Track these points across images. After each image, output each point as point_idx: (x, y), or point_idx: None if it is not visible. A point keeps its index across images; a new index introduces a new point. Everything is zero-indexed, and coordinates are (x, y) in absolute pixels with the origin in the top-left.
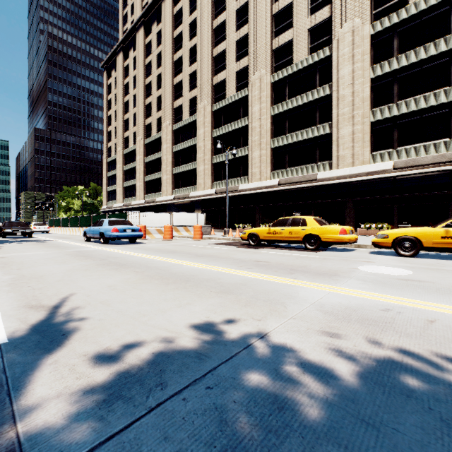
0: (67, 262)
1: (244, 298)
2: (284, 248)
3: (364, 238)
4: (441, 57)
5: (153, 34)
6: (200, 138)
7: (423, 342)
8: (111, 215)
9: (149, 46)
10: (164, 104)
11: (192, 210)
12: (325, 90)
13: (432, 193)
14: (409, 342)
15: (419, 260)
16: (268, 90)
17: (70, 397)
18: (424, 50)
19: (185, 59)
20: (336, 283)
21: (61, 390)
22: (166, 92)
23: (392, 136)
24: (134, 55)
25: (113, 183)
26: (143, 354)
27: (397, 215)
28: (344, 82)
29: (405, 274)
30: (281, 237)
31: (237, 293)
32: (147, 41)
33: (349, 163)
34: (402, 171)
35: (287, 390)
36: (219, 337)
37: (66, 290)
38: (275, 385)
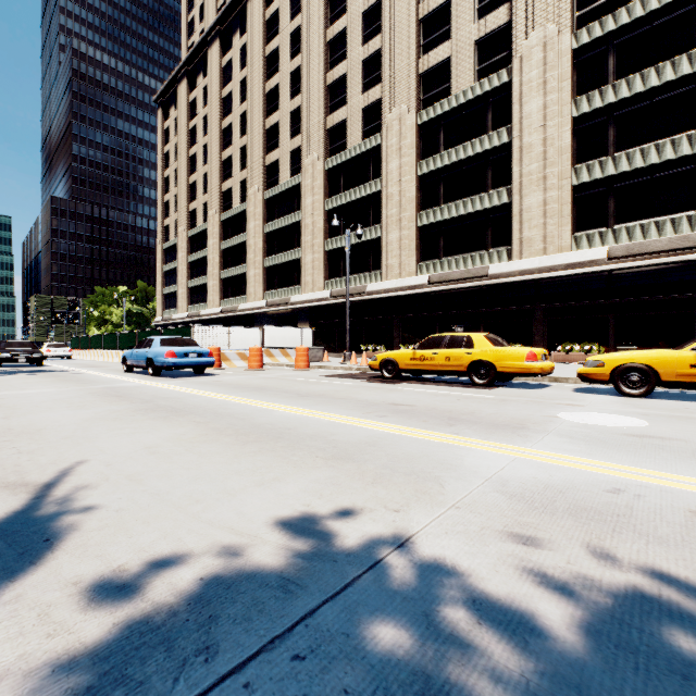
0: (88, 406)
1: (371, 469)
2: (438, 384)
3: (563, 367)
4: (683, 84)
5: (234, 50)
6: (307, 211)
7: (691, 554)
8: (167, 330)
9: (228, 69)
10: (251, 160)
11: (294, 324)
12: (501, 137)
13: (669, 297)
14: (665, 554)
15: (655, 402)
16: (412, 136)
17: (25, 680)
18: (655, 73)
19: (283, 89)
20: (525, 442)
21: (9, 665)
22: (254, 141)
23: (606, 208)
24: (205, 83)
25: (172, 281)
26: (183, 582)
27: (613, 331)
28: (530, 123)
29: (636, 426)
30: (433, 366)
31: (360, 460)
32: (224, 61)
33: (539, 250)
34: (621, 262)
35: (448, 664)
36: (324, 546)
37: (74, 455)
38: (426, 652)
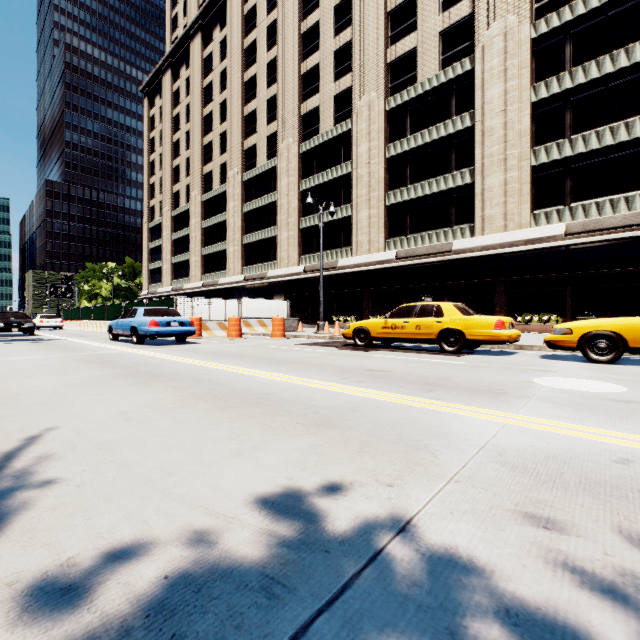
0: (69, 371)
1: (355, 436)
2: (409, 351)
3: (524, 336)
4: (636, 70)
5: (215, 43)
6: (283, 192)
7: None
8: (152, 302)
9: (209, 60)
10: (230, 144)
11: (271, 297)
12: (464, 121)
13: (623, 270)
14: None
15: (624, 368)
16: (380, 121)
17: None
18: (610, 60)
19: (260, 79)
20: (509, 407)
21: None
22: (233, 127)
23: (563, 187)
24: (187, 74)
25: (157, 258)
26: (143, 582)
27: (570, 303)
28: (492, 108)
29: (615, 391)
30: (404, 334)
31: (343, 426)
32: (206, 53)
33: (500, 227)
34: (578, 237)
35: None
36: (313, 531)
37: (45, 421)
38: None
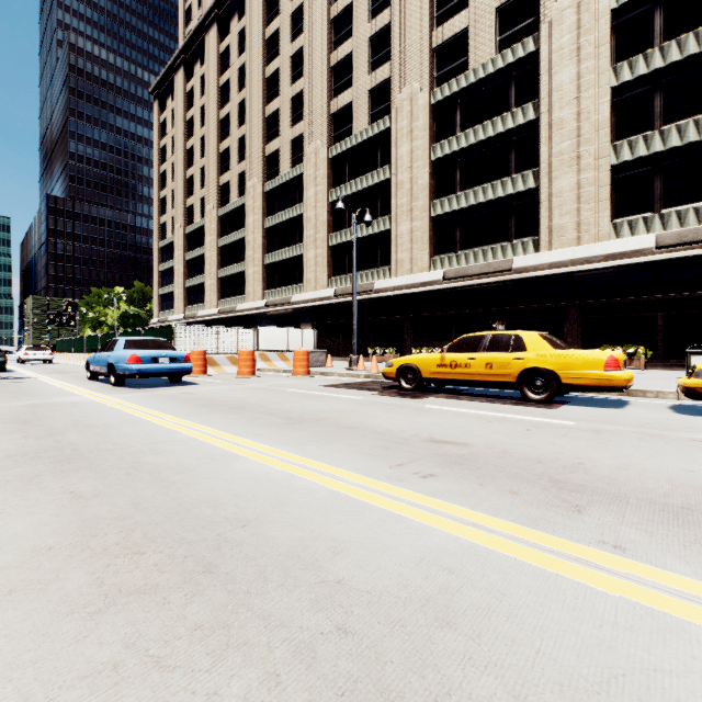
0: None
1: None
2: (477, 398)
3: None
4: None
5: (232, 35)
6: (310, 203)
7: None
8: (148, 331)
9: (226, 55)
10: (249, 150)
11: (296, 325)
12: (526, 113)
13: None
14: None
15: None
16: (424, 117)
17: None
18: None
19: (284, 73)
20: None
21: None
22: (253, 130)
23: (651, 190)
24: (202, 72)
25: (169, 281)
26: None
27: (662, 332)
28: (562, 96)
29: None
30: (468, 374)
31: None
32: (222, 47)
33: (572, 239)
34: (672, 251)
35: None
36: None
37: None
38: None
